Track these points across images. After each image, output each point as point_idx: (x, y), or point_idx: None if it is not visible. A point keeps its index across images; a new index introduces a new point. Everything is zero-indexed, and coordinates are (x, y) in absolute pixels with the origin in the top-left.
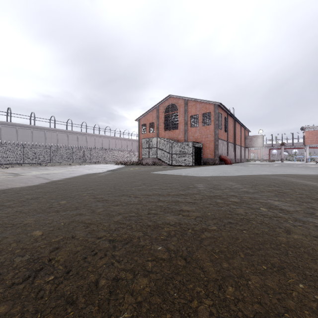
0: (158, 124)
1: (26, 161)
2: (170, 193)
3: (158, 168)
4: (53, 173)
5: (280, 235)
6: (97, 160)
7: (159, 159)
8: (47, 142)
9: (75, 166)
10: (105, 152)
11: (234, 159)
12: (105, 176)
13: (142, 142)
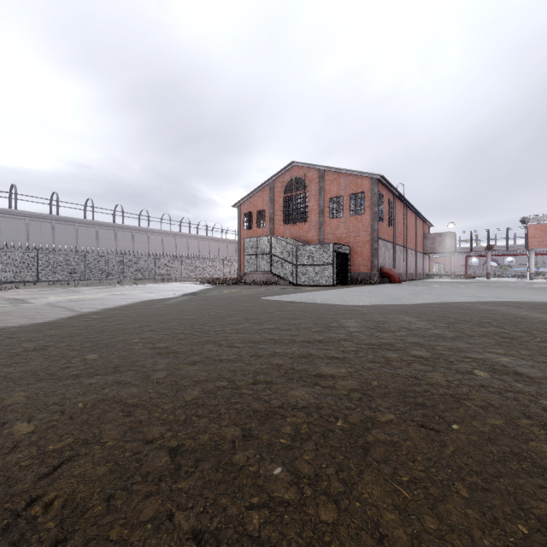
0: (272, 213)
1: (42, 277)
2: (296, 338)
3: (272, 290)
4: (86, 298)
5: (533, 437)
6: (167, 276)
7: (275, 274)
8: (80, 244)
9: (127, 287)
10: (181, 262)
11: (405, 274)
12: (177, 305)
13: (245, 245)
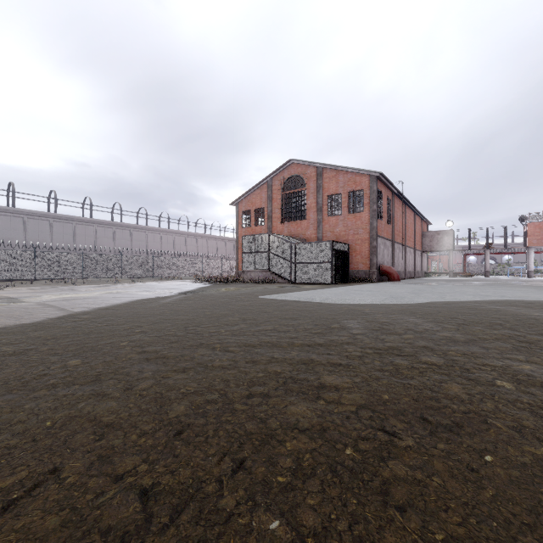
0: (270, 211)
1: (39, 275)
2: (295, 341)
3: (270, 289)
4: (80, 297)
5: None
6: (165, 274)
7: (273, 272)
8: (78, 242)
9: (124, 285)
10: (179, 260)
11: (403, 272)
12: (172, 304)
13: (243, 243)
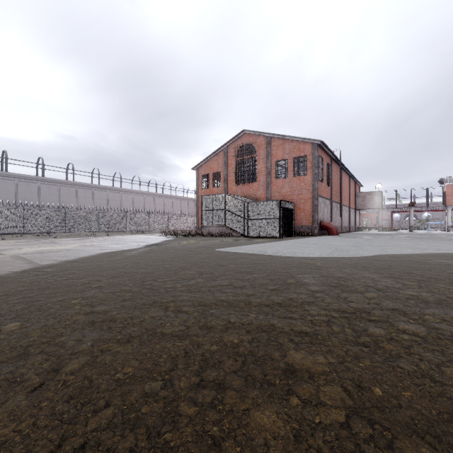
0: (226, 174)
1: (27, 230)
2: (252, 300)
3: (226, 242)
4: (55, 250)
5: None
6: (136, 229)
7: (228, 227)
8: (62, 201)
9: (99, 238)
10: (148, 217)
11: (340, 227)
12: (136, 257)
13: (203, 202)
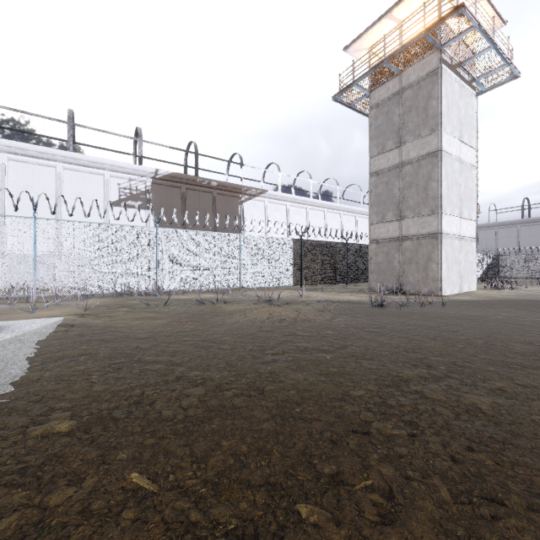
0: None
1: None
2: None
3: None
4: None
5: None
6: None
7: None
8: None
9: None
10: None
11: None
12: None
13: None
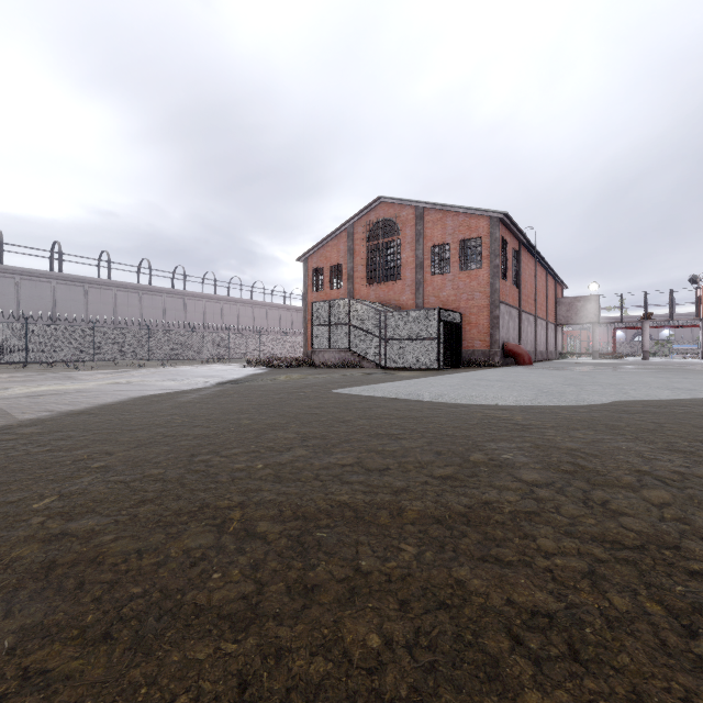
0: (351, 268)
1: (32, 357)
2: (405, 503)
3: (351, 377)
4: (62, 391)
5: None
6: (209, 355)
7: (355, 352)
8: (91, 312)
9: (147, 370)
10: (228, 337)
11: (533, 353)
12: (194, 404)
13: (314, 312)
